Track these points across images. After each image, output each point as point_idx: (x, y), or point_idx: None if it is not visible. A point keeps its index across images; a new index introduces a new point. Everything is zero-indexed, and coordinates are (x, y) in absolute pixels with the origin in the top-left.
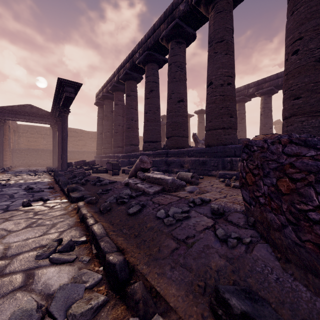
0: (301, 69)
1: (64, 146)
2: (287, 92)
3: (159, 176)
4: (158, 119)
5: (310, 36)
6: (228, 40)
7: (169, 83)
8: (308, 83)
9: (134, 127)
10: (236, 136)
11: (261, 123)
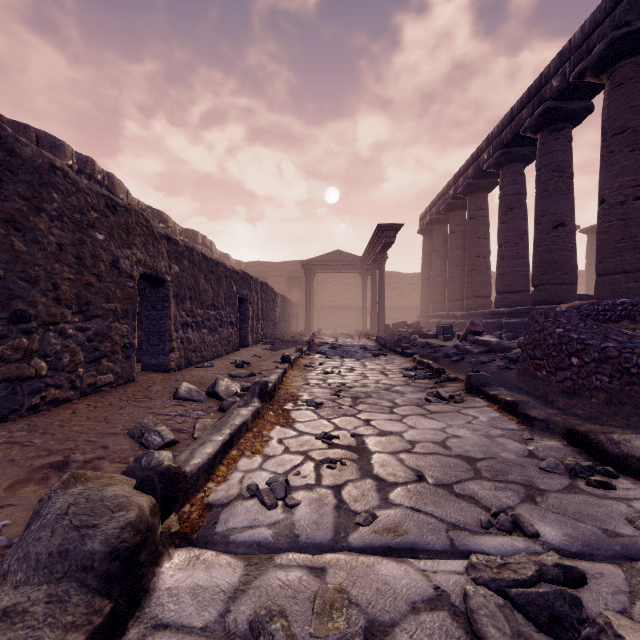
0: None
1: (381, 304)
2: None
3: (486, 339)
4: (523, 253)
5: None
6: (637, 127)
7: (536, 199)
8: None
9: (481, 268)
10: None
11: None
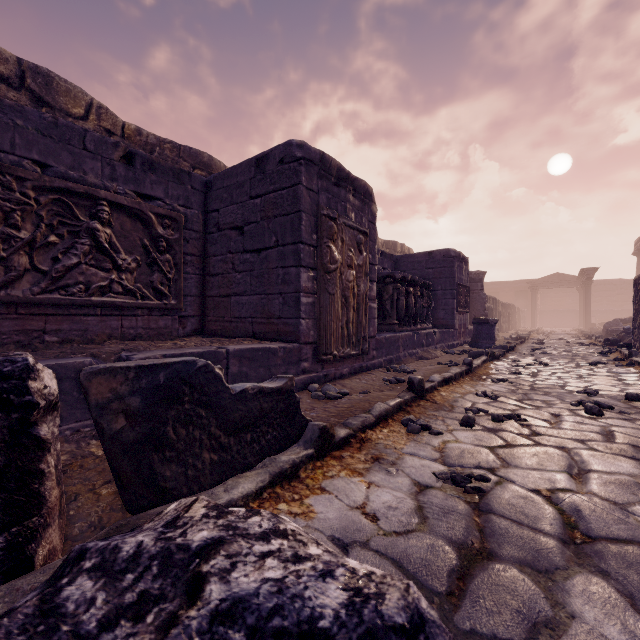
0: None
1: (587, 311)
2: None
3: None
4: None
5: None
6: None
7: None
8: None
9: None
10: None
11: None
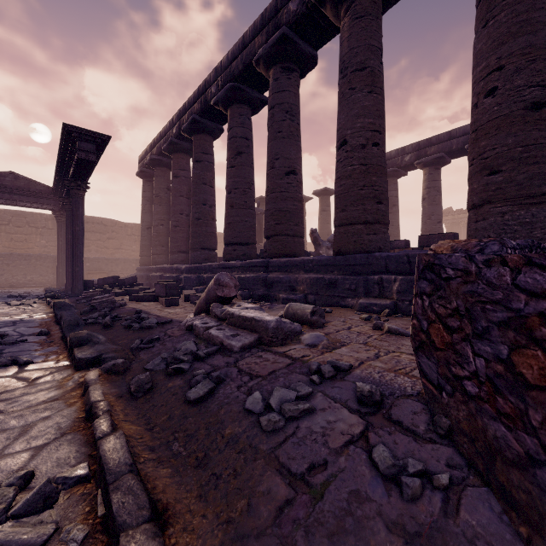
0: (502, 121)
1: (78, 251)
2: (476, 161)
3: (252, 315)
4: (251, 203)
5: (516, 64)
6: (374, 68)
7: (270, 140)
8: (514, 146)
9: (208, 218)
10: (388, 236)
11: (424, 214)
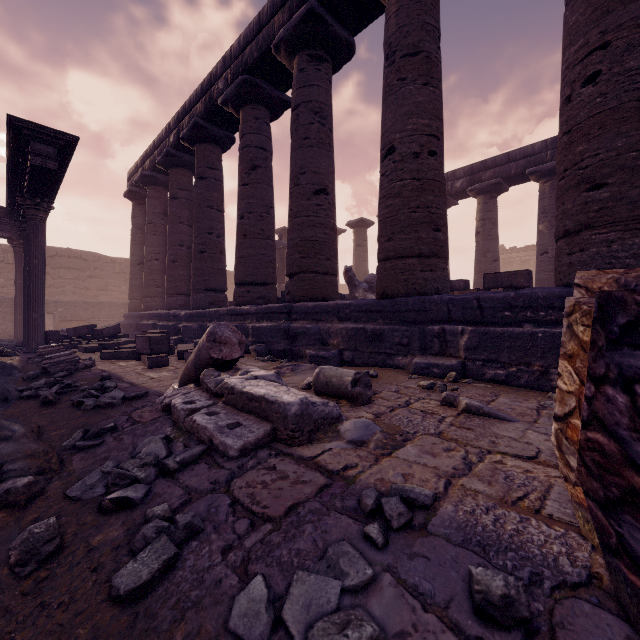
0: (607, 117)
1: (36, 292)
2: (570, 172)
3: (262, 392)
4: (270, 232)
5: (627, 39)
6: (430, 53)
7: (294, 149)
8: (625, 150)
9: (214, 250)
10: (447, 274)
11: (478, 250)
